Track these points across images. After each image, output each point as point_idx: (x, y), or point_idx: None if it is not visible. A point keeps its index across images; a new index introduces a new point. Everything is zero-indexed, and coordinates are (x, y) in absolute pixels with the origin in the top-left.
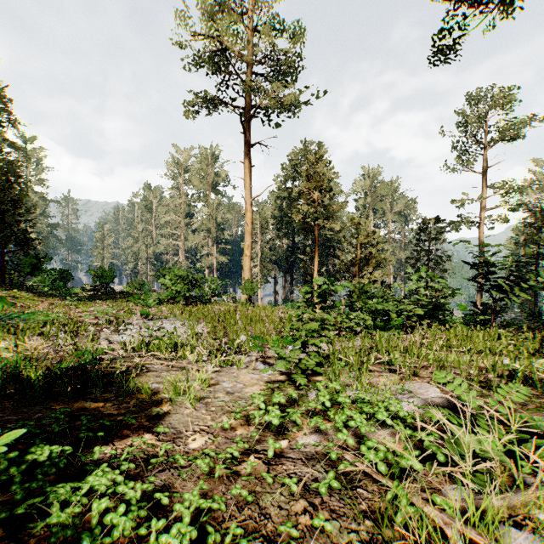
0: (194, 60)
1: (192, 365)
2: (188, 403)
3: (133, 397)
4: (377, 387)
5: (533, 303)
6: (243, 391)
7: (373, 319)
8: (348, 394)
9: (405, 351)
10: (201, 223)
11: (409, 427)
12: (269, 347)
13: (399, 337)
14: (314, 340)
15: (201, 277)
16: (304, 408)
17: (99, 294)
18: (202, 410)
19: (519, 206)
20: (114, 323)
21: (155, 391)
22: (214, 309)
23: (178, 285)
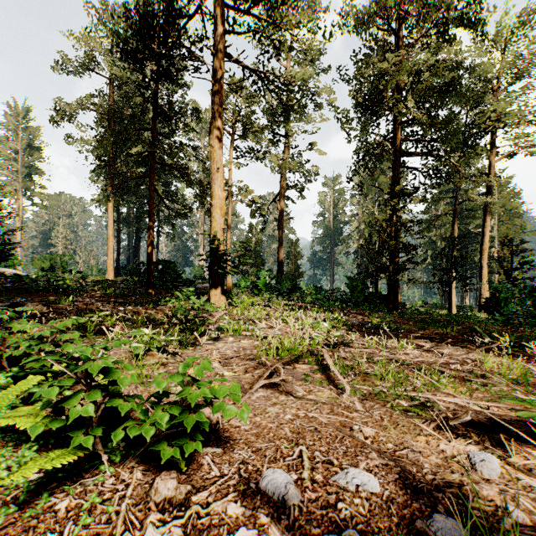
0: None
1: None
2: None
3: None
4: None
5: None
6: None
7: None
8: None
9: None
10: None
11: None
12: None
13: None
14: None
15: None
16: None
17: None
18: None
19: None
20: None
21: None
22: None
23: None
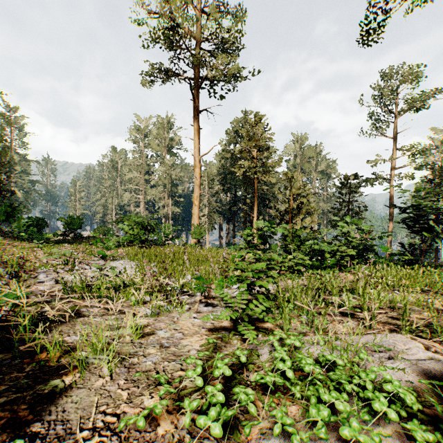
0: (150, 37)
1: (133, 307)
2: (105, 366)
3: (35, 358)
4: (346, 342)
5: (434, 245)
6: (180, 344)
7: (309, 259)
8: (312, 354)
9: (350, 291)
10: (159, 180)
11: (409, 412)
12: (214, 286)
13: (335, 275)
14: (262, 281)
15: (156, 223)
16: (256, 374)
17: (67, 238)
18: (120, 379)
19: (423, 166)
20: (69, 263)
21: (71, 347)
22: (166, 251)
23: (135, 229)
